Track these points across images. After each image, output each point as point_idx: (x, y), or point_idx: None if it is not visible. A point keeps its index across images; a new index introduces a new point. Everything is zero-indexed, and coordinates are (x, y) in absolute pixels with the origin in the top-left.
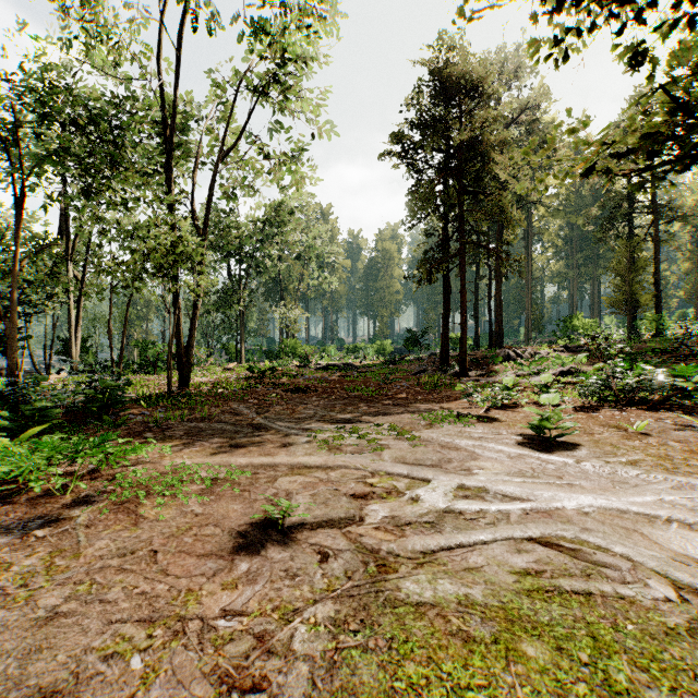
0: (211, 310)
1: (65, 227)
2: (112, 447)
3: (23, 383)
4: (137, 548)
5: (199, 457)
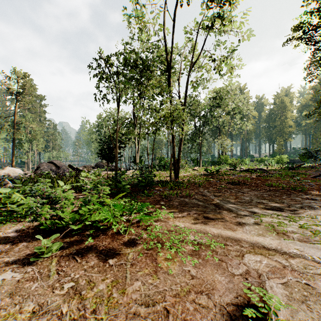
0: (186, 143)
1: (134, 114)
2: (146, 209)
3: (119, 174)
4: (156, 299)
5: (187, 222)
